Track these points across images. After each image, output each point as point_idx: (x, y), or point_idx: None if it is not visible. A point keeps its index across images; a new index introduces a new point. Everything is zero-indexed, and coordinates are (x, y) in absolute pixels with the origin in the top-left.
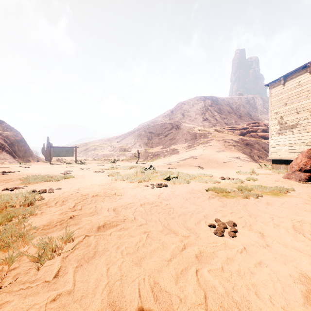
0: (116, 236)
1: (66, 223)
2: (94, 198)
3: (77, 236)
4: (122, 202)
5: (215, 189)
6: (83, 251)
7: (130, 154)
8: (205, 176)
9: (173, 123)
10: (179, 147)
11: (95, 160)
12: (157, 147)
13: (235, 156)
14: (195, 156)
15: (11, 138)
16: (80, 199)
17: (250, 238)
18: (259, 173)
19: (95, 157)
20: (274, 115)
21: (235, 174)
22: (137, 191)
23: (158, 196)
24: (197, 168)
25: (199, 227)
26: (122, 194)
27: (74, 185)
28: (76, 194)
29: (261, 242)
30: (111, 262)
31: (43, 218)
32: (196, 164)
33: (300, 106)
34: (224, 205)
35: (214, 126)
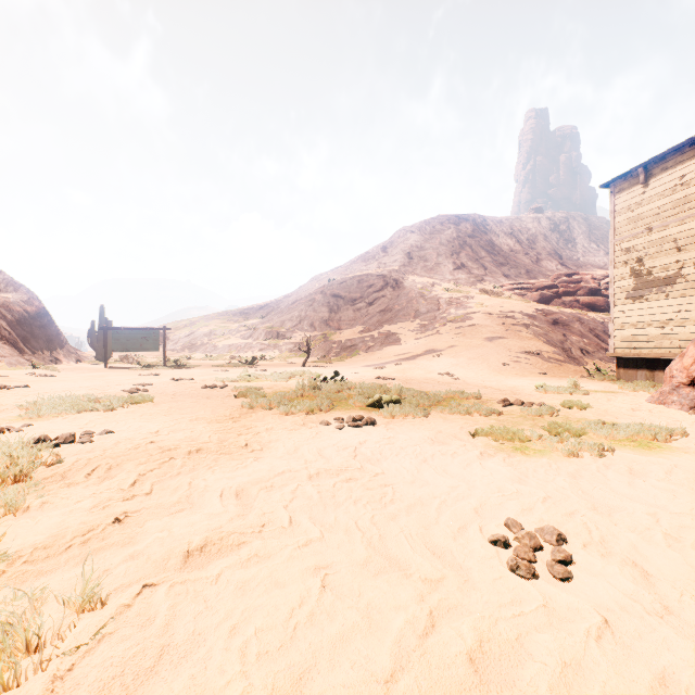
0: (233, 587)
1: (100, 540)
2: (190, 460)
3: (121, 587)
4: (262, 471)
5: (495, 433)
6: (124, 649)
7: (290, 344)
8: (465, 397)
9: (388, 274)
10: (401, 329)
11: (210, 359)
12: (350, 329)
13: (530, 349)
14: (437, 350)
15: (17, 309)
16: (155, 461)
17: (613, 585)
18: (589, 390)
19: (209, 351)
20: (622, 256)
21: (535, 393)
22: (302, 437)
23: (354, 451)
24: (444, 378)
25: (467, 545)
26: (263, 446)
27: (148, 423)
28: (147, 447)
29: (646, 599)
30: (206, 692)
31: (42, 522)
32: (441, 369)
33: (684, 233)
34: (522, 476)
35: (479, 281)
